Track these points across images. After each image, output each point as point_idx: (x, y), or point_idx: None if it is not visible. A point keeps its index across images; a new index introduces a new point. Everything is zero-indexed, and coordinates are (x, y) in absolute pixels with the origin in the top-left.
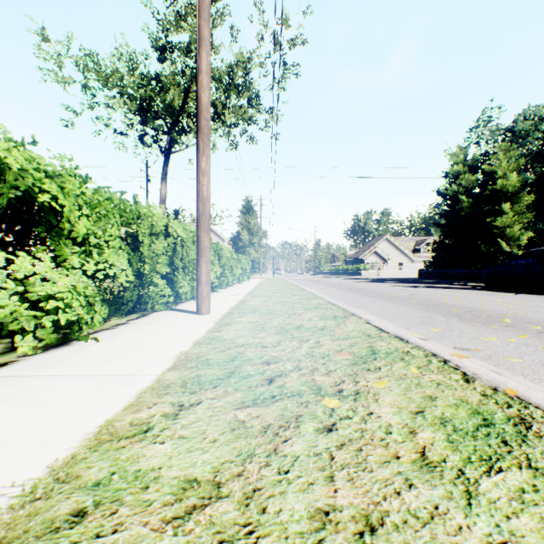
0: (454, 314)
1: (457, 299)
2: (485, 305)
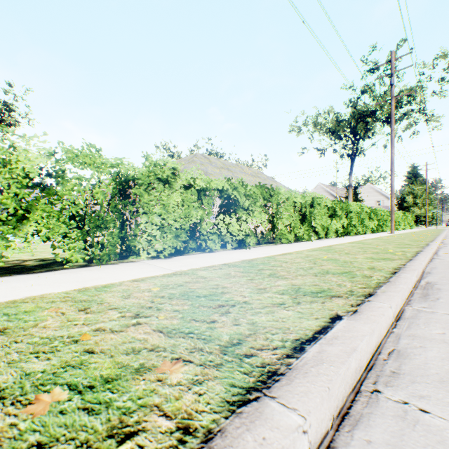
0: None
1: None
2: None
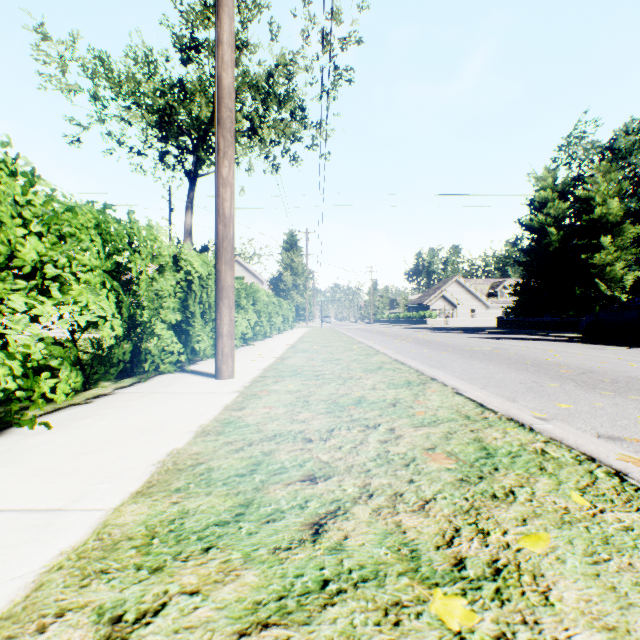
0: (566, 378)
1: (558, 355)
2: (600, 364)
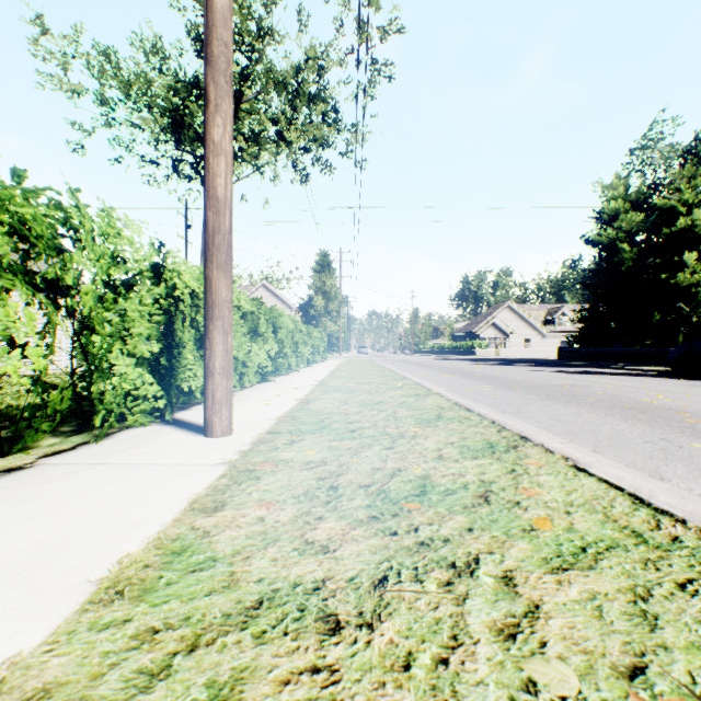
0: None
1: (660, 395)
2: None
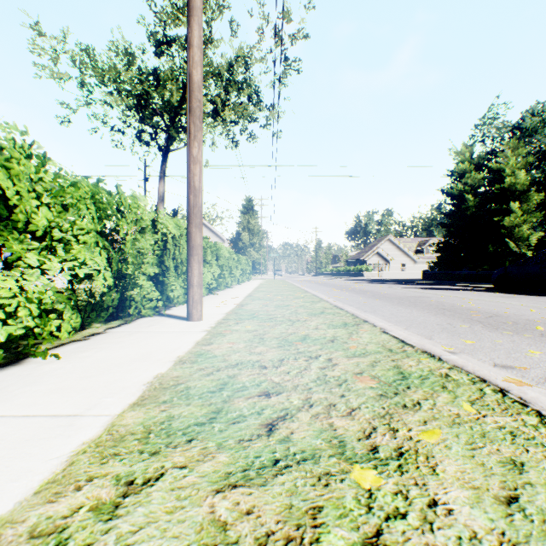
0: (476, 320)
1: (472, 302)
2: (505, 309)
